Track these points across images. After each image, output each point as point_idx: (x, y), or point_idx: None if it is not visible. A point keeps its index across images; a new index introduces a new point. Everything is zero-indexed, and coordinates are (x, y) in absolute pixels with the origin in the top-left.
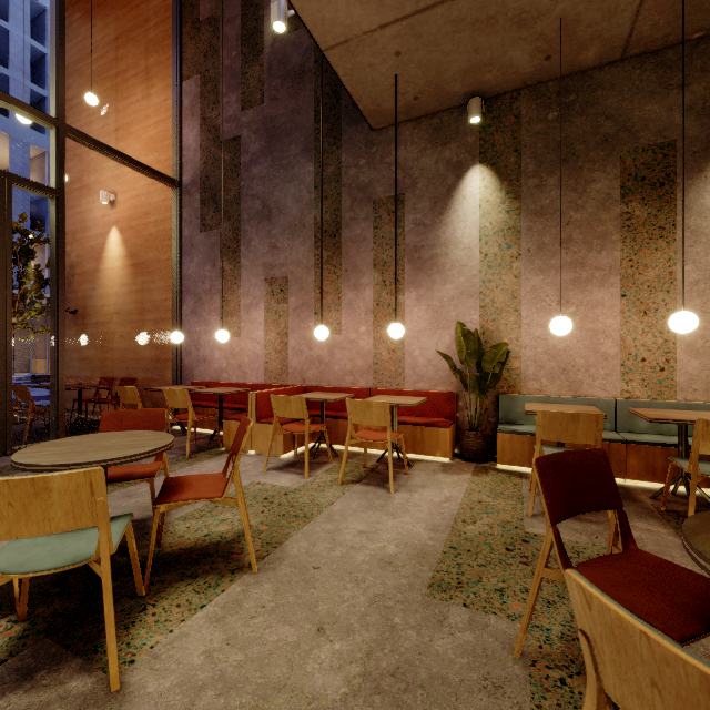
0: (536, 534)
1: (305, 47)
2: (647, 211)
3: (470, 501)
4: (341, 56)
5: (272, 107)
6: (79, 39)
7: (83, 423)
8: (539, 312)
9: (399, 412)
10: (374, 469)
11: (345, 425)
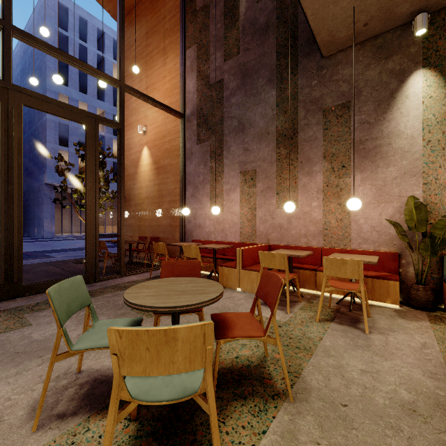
0: None
1: (269, 9)
2: None
3: None
4: None
5: (245, 55)
6: (126, 38)
7: (132, 263)
8: None
9: None
10: (338, 310)
11: (305, 274)
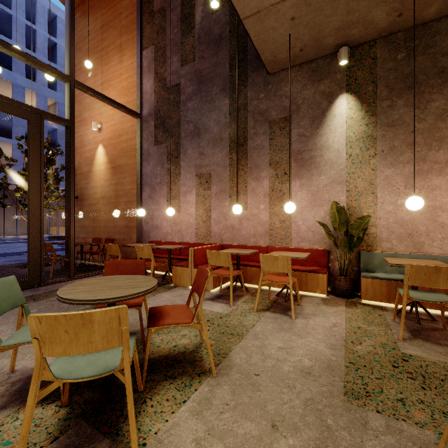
0: (411, 354)
1: (222, 22)
2: None
3: (352, 327)
4: (253, 22)
5: (200, 63)
6: (79, 29)
7: (84, 266)
8: (390, 194)
9: None
10: (276, 301)
11: (252, 270)
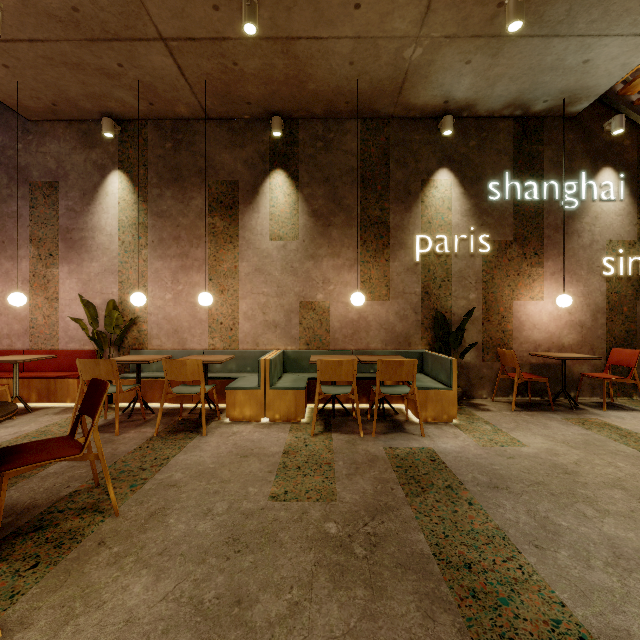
0: None
1: None
2: (224, 224)
3: (35, 432)
4: None
5: None
6: None
7: None
8: (160, 288)
9: (51, 369)
10: None
11: None
